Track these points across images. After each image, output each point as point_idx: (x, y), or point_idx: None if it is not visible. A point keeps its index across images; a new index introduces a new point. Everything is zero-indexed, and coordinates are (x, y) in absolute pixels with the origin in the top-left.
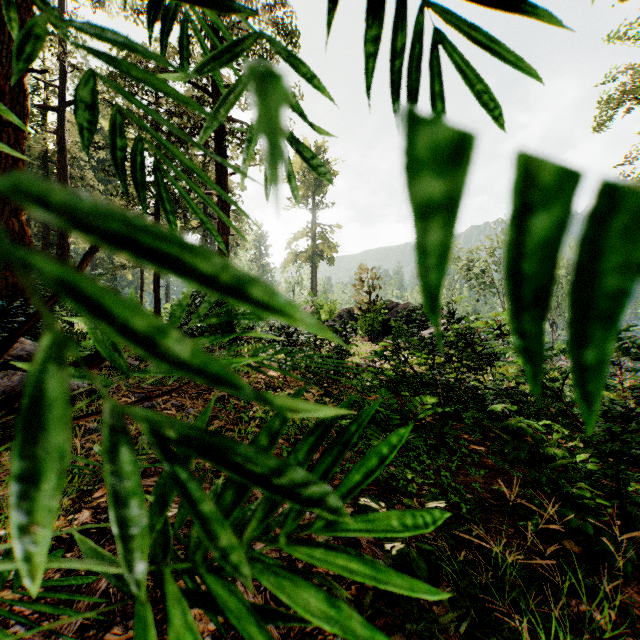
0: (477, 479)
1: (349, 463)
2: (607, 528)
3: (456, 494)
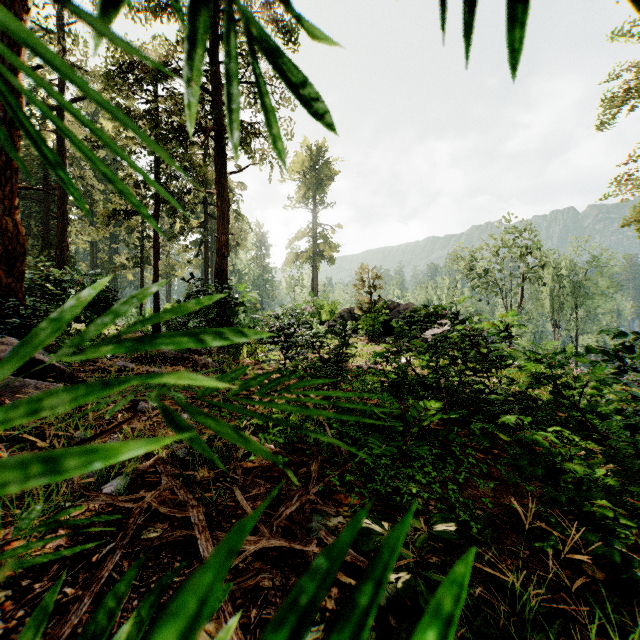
0: (486, 492)
1: (349, 475)
2: (634, 553)
3: (465, 511)
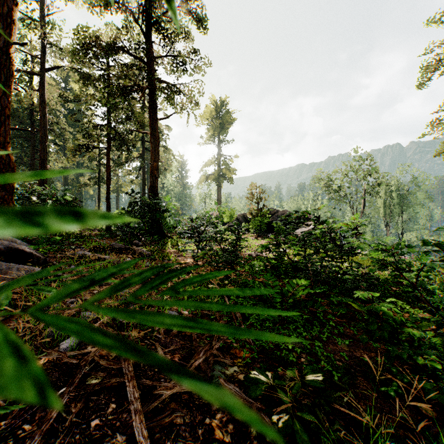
0: (343, 347)
1: None
2: None
3: (328, 362)
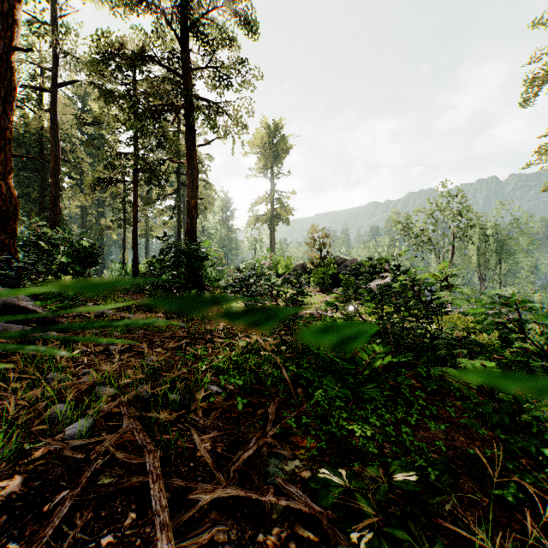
0: (438, 434)
1: (306, 418)
2: None
3: (421, 455)
